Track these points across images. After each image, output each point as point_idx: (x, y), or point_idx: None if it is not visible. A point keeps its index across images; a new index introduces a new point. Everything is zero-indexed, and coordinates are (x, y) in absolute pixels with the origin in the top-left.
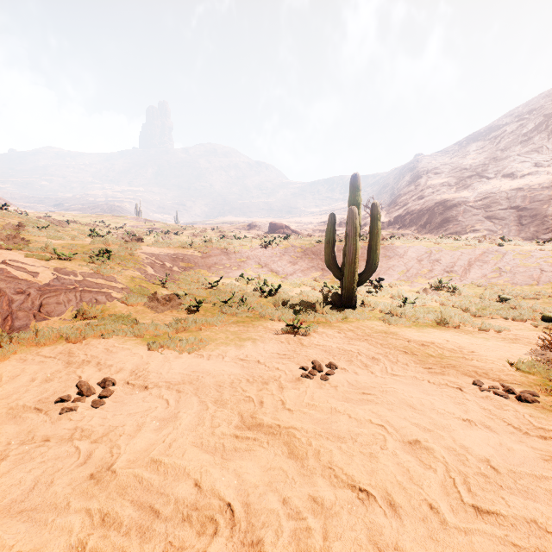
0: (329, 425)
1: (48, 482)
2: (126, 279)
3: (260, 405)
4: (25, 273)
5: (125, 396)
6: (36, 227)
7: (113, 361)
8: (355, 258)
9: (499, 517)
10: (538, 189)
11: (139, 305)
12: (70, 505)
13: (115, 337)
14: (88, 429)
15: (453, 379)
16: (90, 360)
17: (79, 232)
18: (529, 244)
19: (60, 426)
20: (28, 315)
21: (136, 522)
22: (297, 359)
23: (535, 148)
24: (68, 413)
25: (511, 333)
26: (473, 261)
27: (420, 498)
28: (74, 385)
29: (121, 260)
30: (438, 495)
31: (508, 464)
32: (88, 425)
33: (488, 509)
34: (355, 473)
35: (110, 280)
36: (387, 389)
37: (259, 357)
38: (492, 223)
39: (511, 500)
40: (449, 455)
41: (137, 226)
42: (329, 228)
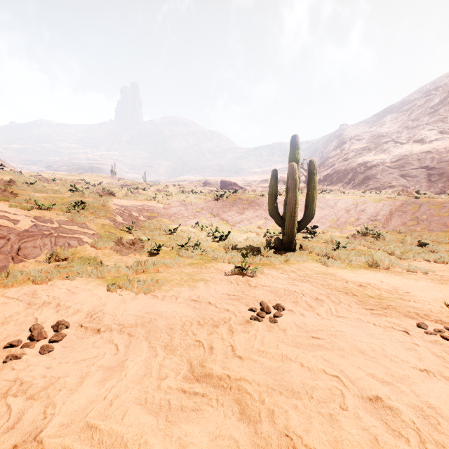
0: (282, 376)
1: None
2: (97, 226)
3: (210, 351)
4: (7, 221)
5: (76, 340)
6: (25, 183)
7: (72, 302)
8: (295, 208)
9: None
10: (444, 152)
11: (106, 249)
12: None
13: (79, 278)
14: (27, 382)
15: (396, 321)
16: (51, 302)
17: (62, 187)
18: (441, 197)
19: (0, 377)
20: (7, 257)
21: None
22: (245, 300)
23: (440, 119)
24: (12, 361)
25: (437, 274)
26: (394, 211)
27: None
28: (28, 329)
29: (94, 210)
30: None
31: None
32: (29, 376)
33: None
34: (317, 446)
35: (83, 227)
36: (336, 333)
37: (210, 298)
38: (406, 180)
39: None
40: (417, 417)
41: (112, 183)
42: (271, 182)
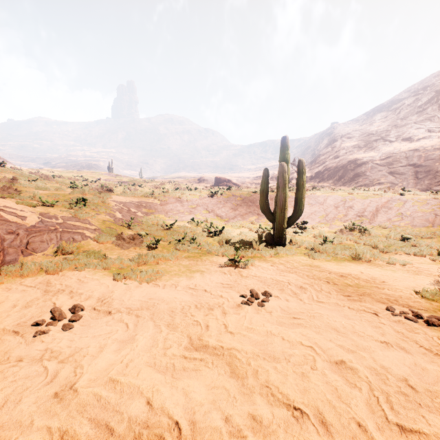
0: (266, 346)
1: (17, 400)
2: (98, 221)
3: (206, 329)
4: (15, 217)
5: (91, 320)
6: (27, 180)
7: (83, 290)
8: (285, 204)
9: (422, 436)
10: (431, 150)
11: (108, 243)
12: (33, 424)
13: (86, 270)
14: (56, 351)
15: (369, 305)
16: (65, 289)
17: (62, 184)
18: (425, 194)
19: (33, 347)
20: (16, 251)
21: (92, 439)
22: (237, 288)
23: (428, 117)
24: (41, 336)
25: (414, 266)
26: (380, 208)
27: (349, 417)
28: (49, 311)
29: (94, 207)
30: (365, 413)
31: (424, 383)
32: (57, 347)
33: (411, 428)
34: (290, 392)
35: (85, 223)
36: (314, 314)
37: (205, 286)
38: (394, 177)
39: (431, 419)
40: (371, 375)
41: (109, 180)
42: (263, 180)
